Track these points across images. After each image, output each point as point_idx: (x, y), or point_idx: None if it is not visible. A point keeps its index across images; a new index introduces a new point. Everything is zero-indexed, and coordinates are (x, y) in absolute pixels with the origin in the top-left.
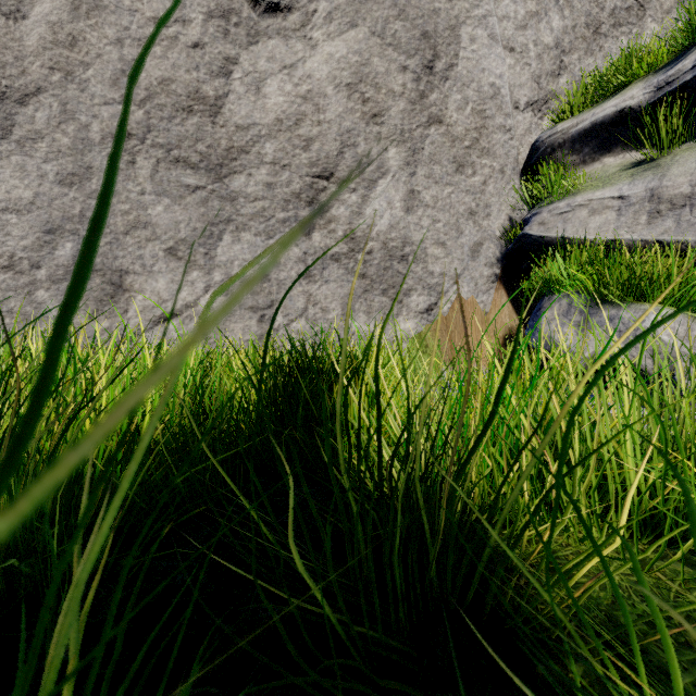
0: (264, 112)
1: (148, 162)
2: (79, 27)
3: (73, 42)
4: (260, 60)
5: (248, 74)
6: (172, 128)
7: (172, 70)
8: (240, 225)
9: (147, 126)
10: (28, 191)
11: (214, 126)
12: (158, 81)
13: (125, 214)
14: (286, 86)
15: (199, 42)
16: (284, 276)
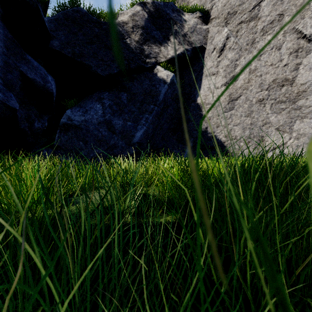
0: None
1: (268, 105)
2: (250, 77)
3: (248, 81)
4: (311, 58)
5: (306, 65)
6: (276, 93)
7: (276, 76)
8: (303, 117)
9: (268, 95)
10: (238, 120)
11: (291, 87)
12: (272, 81)
13: (262, 121)
14: None
15: (286, 64)
16: None
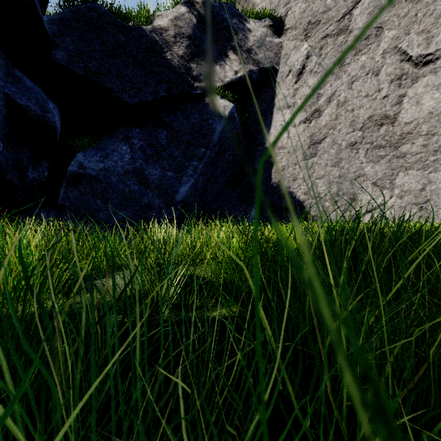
0: (421, 112)
1: (363, 151)
2: (338, 111)
3: (336, 118)
4: (418, 89)
5: (411, 98)
6: (373, 134)
7: (373, 111)
8: (408, 167)
9: (362, 137)
10: (322, 171)
11: (393, 127)
12: (367, 118)
13: (354, 172)
14: (435, 95)
15: (386, 95)
16: (434, 188)
